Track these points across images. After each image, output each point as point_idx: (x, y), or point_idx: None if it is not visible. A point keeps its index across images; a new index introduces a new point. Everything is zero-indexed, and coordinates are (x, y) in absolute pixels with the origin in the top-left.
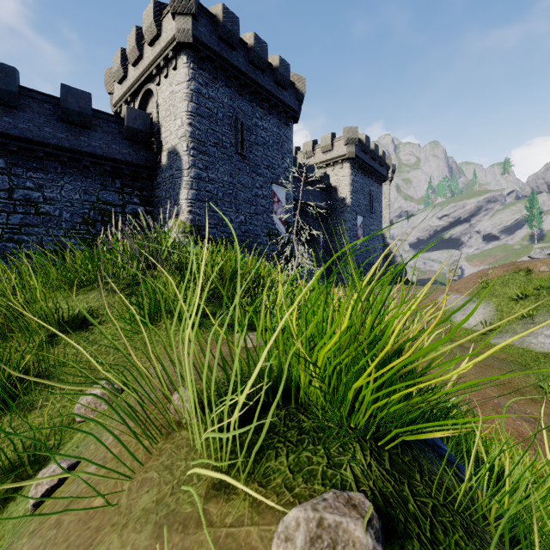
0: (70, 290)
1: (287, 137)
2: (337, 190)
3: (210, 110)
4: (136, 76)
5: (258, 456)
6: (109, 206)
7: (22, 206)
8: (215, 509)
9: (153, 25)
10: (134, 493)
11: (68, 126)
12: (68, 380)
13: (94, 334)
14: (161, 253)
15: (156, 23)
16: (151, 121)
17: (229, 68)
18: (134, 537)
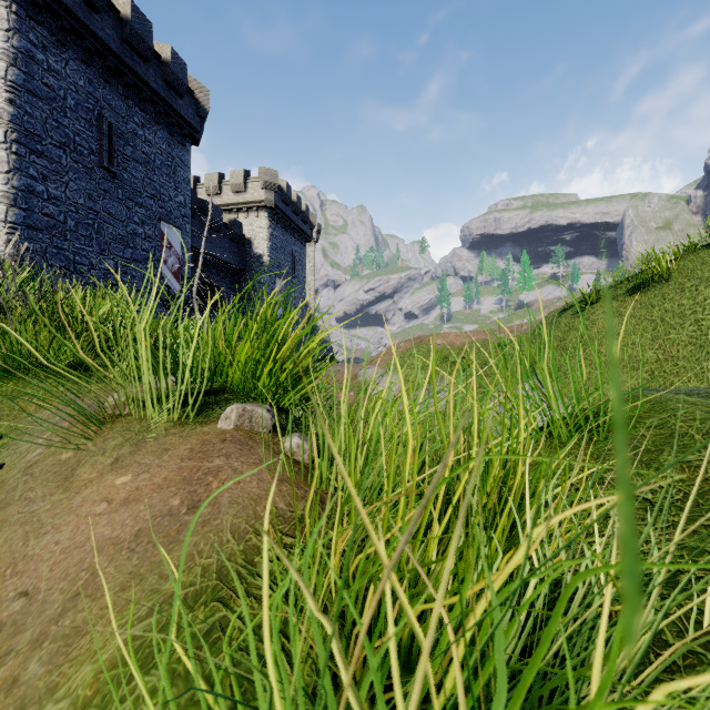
0: None
1: (183, 162)
2: (252, 243)
3: (53, 90)
4: None
5: (199, 413)
6: None
7: None
8: (175, 431)
9: None
10: (101, 444)
11: None
12: None
13: None
14: (2, 294)
15: None
16: None
17: (89, 36)
18: (116, 452)
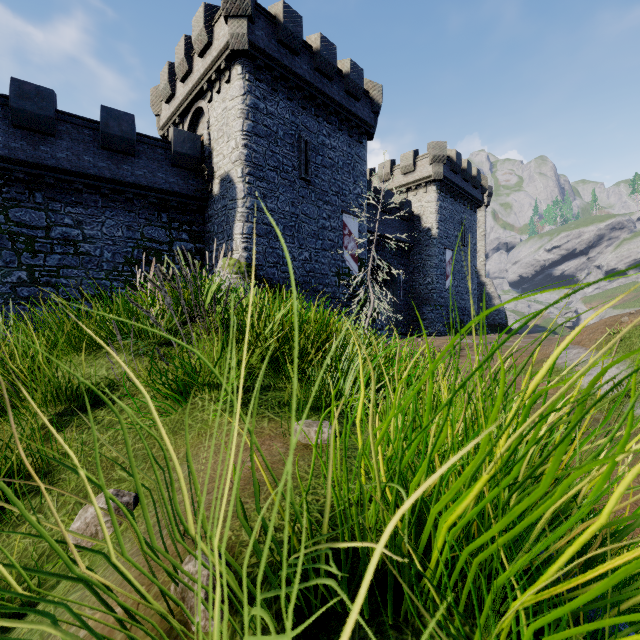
0: (91, 351)
1: (360, 157)
2: (420, 219)
3: (269, 128)
4: (185, 94)
5: None
6: (155, 244)
7: (60, 246)
8: None
9: (203, 32)
10: None
11: (109, 154)
12: (70, 480)
13: (112, 414)
14: (204, 302)
15: (207, 30)
16: (202, 145)
17: (291, 77)
18: None
